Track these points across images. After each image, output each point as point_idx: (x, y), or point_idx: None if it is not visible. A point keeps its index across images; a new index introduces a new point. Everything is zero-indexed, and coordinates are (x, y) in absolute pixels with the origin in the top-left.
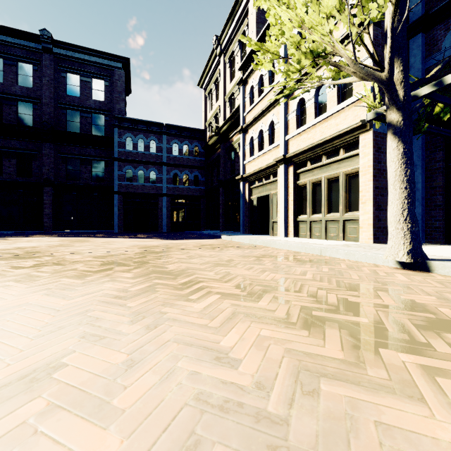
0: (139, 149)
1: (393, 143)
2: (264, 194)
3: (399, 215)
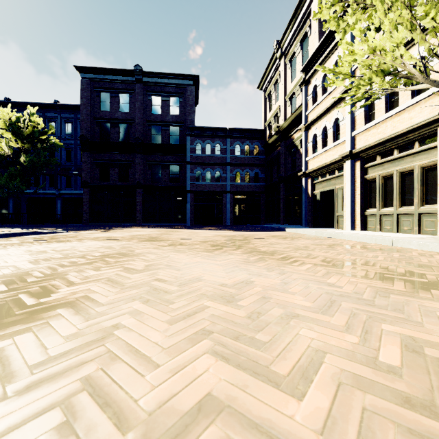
0: (207, 152)
1: None
2: (328, 188)
3: None
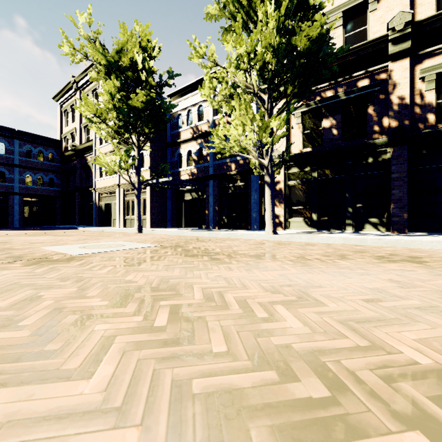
0: None
1: (135, 199)
2: (109, 202)
3: (136, 219)
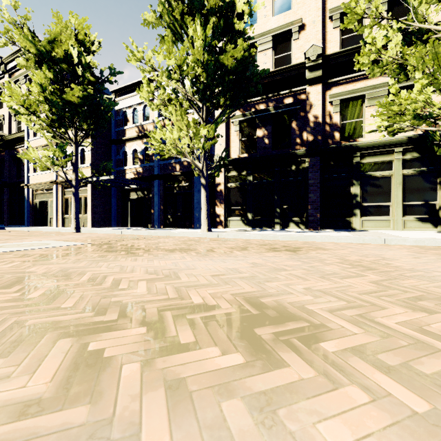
0: None
1: (73, 197)
2: (45, 200)
3: (73, 217)
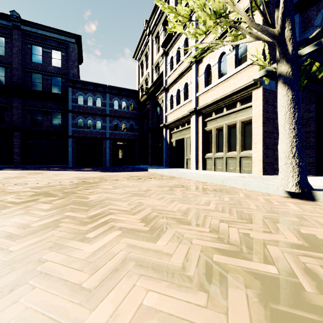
0: (88, 104)
1: (283, 90)
2: (181, 137)
3: (288, 152)
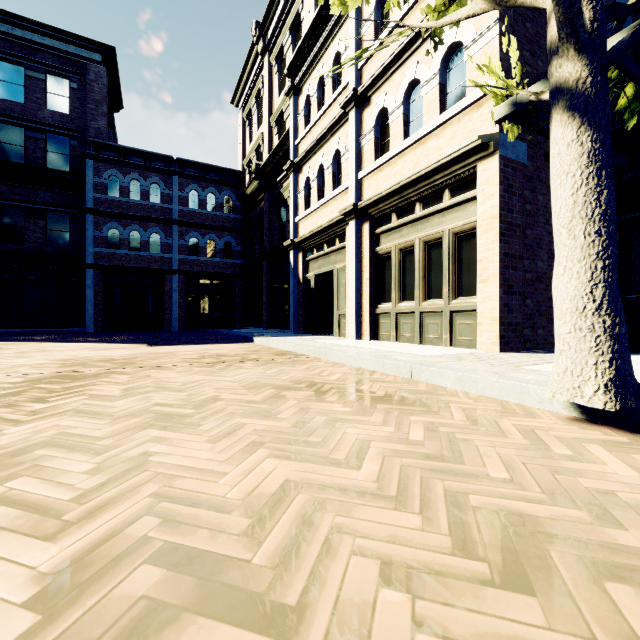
0: (132, 196)
1: (568, 130)
2: (326, 269)
3: (583, 298)
